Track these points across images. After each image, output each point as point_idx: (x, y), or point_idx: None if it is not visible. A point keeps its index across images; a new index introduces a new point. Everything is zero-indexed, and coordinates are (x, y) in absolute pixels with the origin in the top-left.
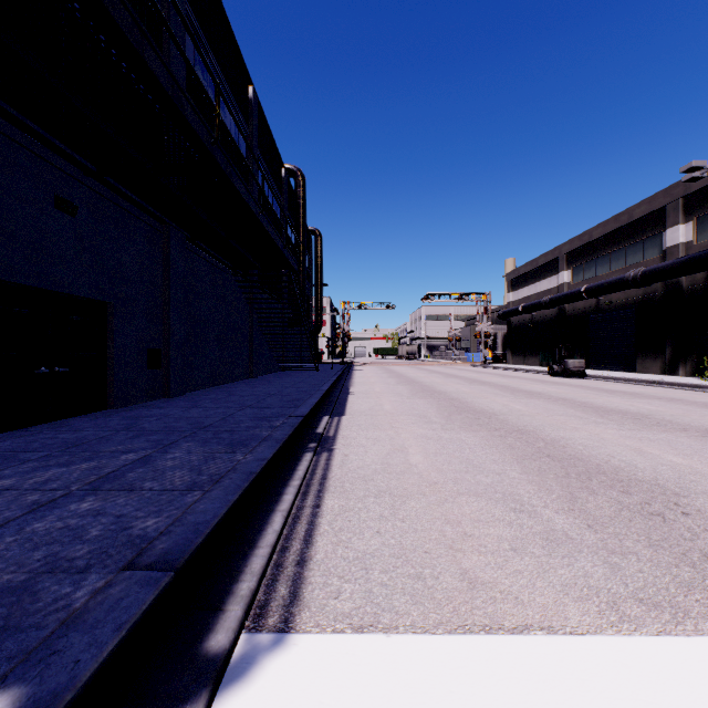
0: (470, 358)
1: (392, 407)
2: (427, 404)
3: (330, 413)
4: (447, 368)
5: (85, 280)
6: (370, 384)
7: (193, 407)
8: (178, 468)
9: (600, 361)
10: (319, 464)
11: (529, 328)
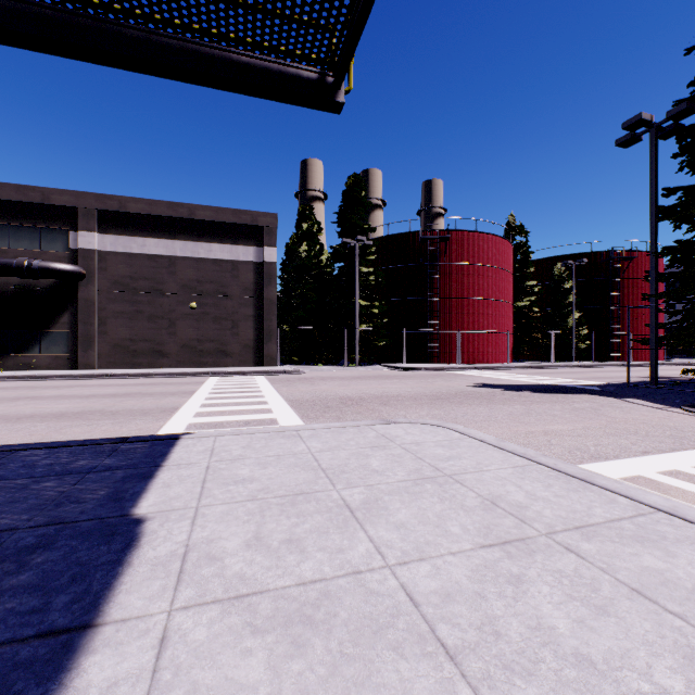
0: None
1: None
2: None
3: None
4: None
5: None
6: None
7: None
8: None
9: None
10: None
11: None
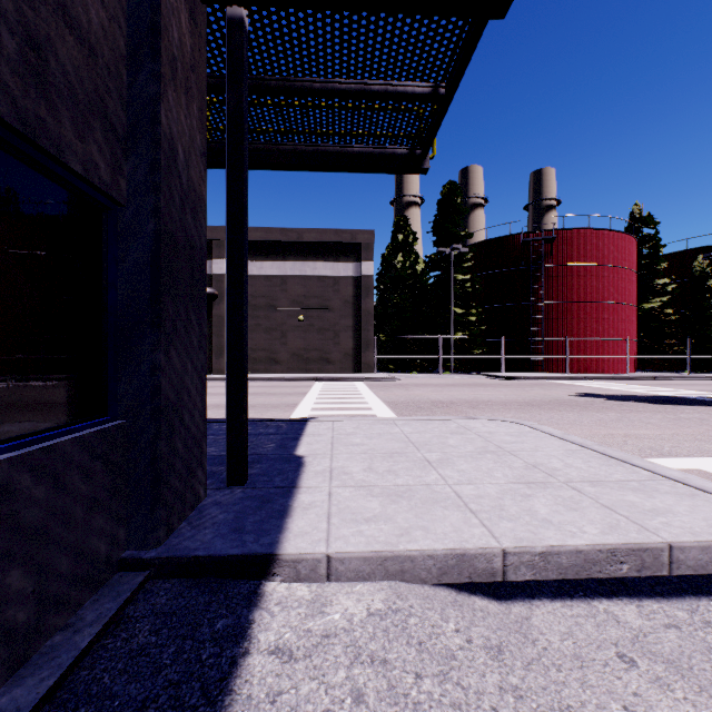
0: None
1: None
2: None
3: None
4: None
5: None
6: None
7: None
8: None
9: None
10: None
11: None
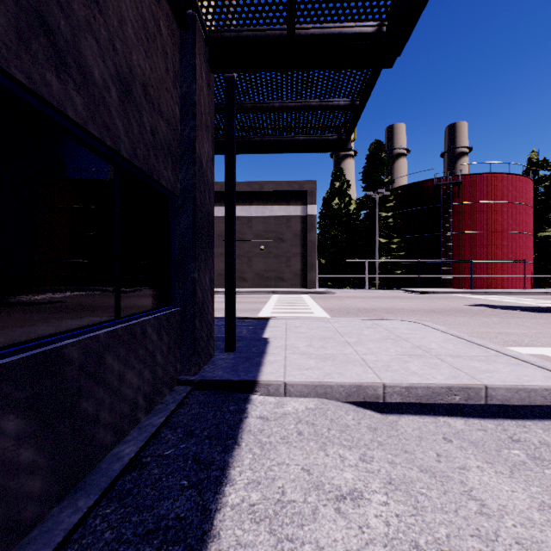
0: None
1: None
2: None
3: None
4: None
5: None
6: None
7: None
8: None
9: None
10: None
11: None
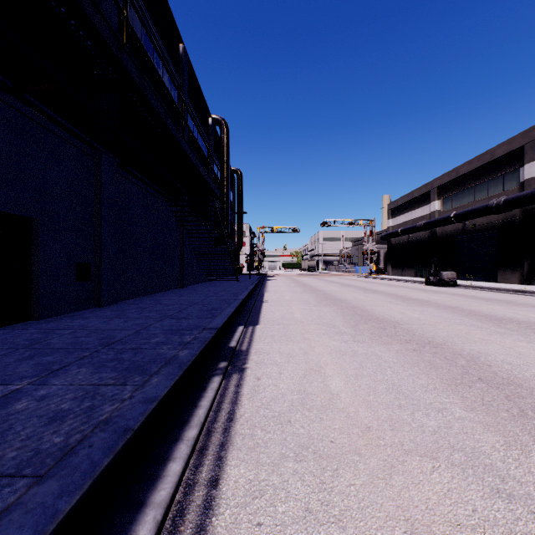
0: (358, 271)
1: (301, 315)
2: (333, 312)
3: (245, 322)
4: (341, 279)
5: (3, 195)
6: (280, 292)
7: (115, 317)
8: (36, 417)
9: (465, 273)
10: (227, 392)
11: (406, 246)
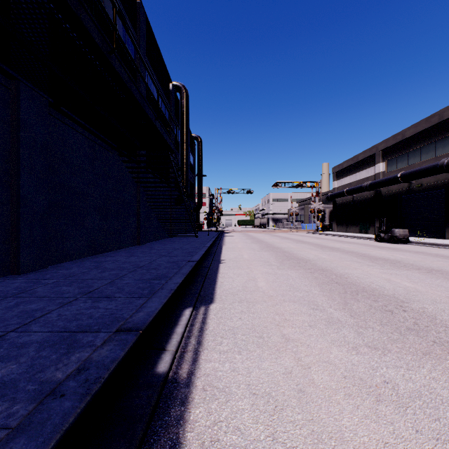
0: (304, 227)
1: (267, 284)
2: (303, 278)
3: (194, 299)
4: (292, 235)
5: None
6: (238, 250)
7: (10, 296)
8: None
9: (411, 230)
10: None
11: (350, 205)
